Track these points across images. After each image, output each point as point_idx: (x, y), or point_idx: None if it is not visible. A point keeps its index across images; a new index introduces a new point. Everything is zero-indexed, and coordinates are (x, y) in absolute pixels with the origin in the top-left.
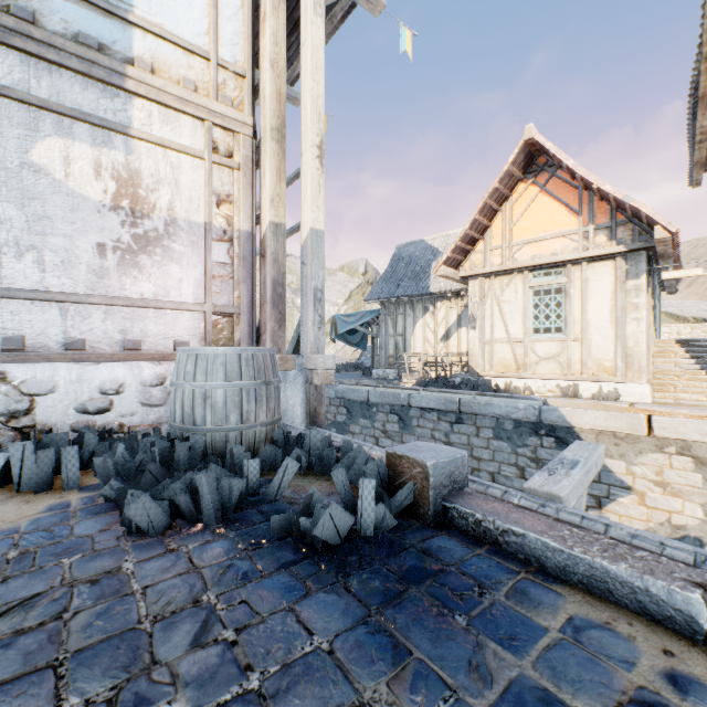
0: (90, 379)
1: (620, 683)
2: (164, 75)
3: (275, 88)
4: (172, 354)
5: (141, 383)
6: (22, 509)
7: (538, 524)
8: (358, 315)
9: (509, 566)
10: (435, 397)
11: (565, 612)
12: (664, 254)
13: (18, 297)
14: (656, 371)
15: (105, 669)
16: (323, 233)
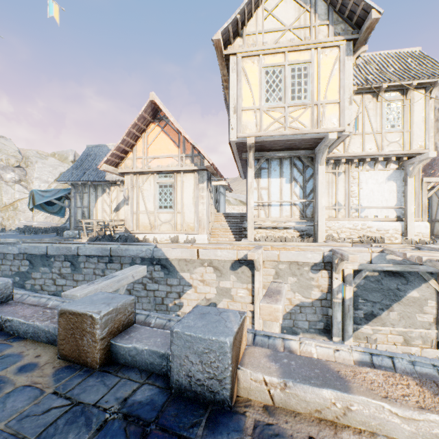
0: None
1: None
2: None
3: None
4: None
5: None
6: None
7: (29, 312)
8: (54, 191)
9: None
10: (96, 247)
11: (1, 354)
12: (214, 173)
13: None
14: (213, 228)
15: None
16: None
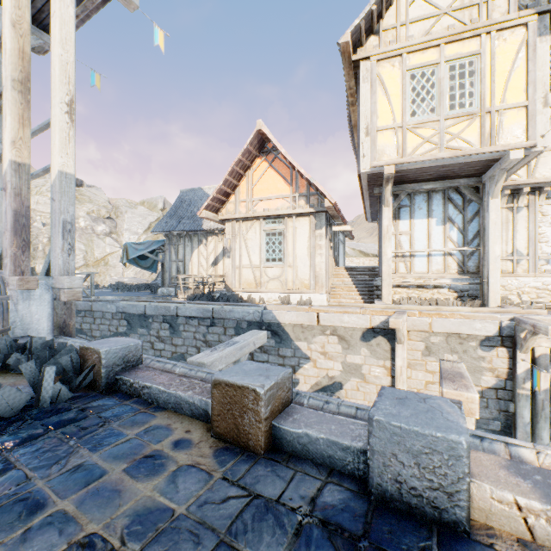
0: None
1: (145, 450)
2: None
3: (18, 46)
4: None
5: None
6: None
7: (165, 379)
8: (147, 243)
9: (138, 407)
10: (196, 308)
11: (149, 424)
12: (335, 216)
13: None
14: (333, 286)
15: None
16: (73, 176)
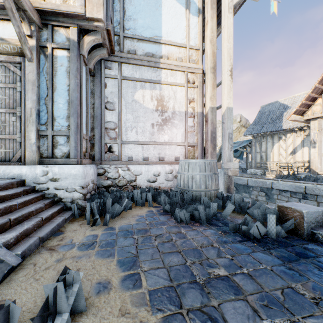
0: (150, 170)
1: None
2: (171, 58)
3: (212, 51)
4: (174, 162)
5: (165, 172)
6: (140, 210)
7: None
8: (239, 142)
9: None
10: (288, 184)
11: None
12: None
13: (131, 143)
14: None
15: (194, 256)
16: (232, 108)
